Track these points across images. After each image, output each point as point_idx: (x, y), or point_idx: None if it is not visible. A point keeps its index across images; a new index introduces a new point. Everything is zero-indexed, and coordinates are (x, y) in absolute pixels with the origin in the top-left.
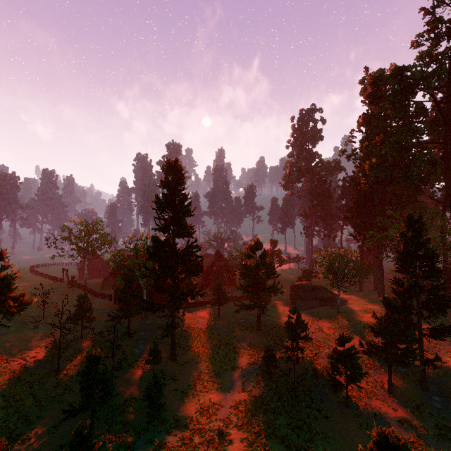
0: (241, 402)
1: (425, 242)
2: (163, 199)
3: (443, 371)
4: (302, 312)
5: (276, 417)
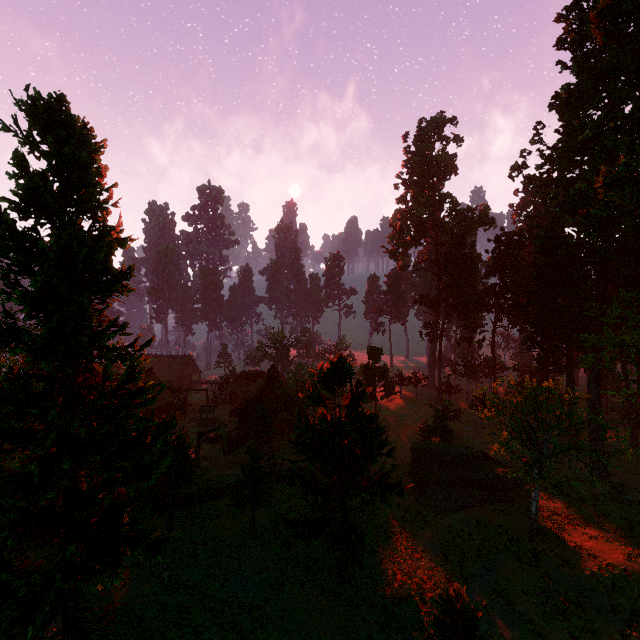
0: None
1: None
2: None
3: None
4: (443, 518)
5: None
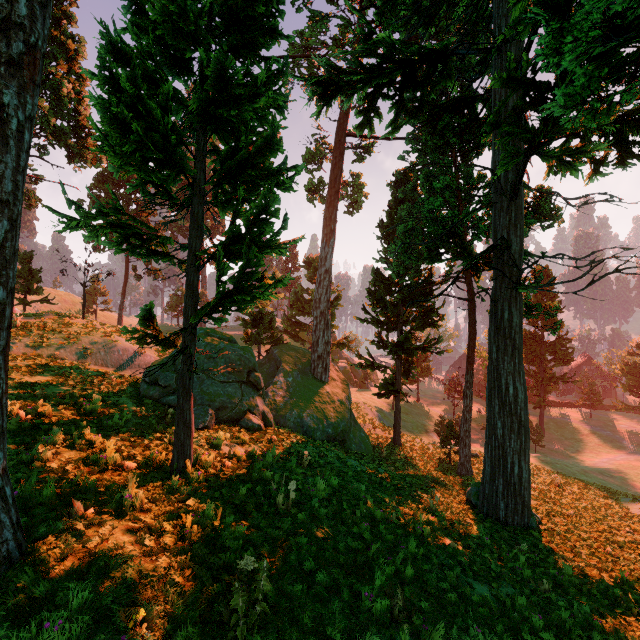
0: (618, 463)
1: None
2: (533, 299)
3: None
4: None
5: None
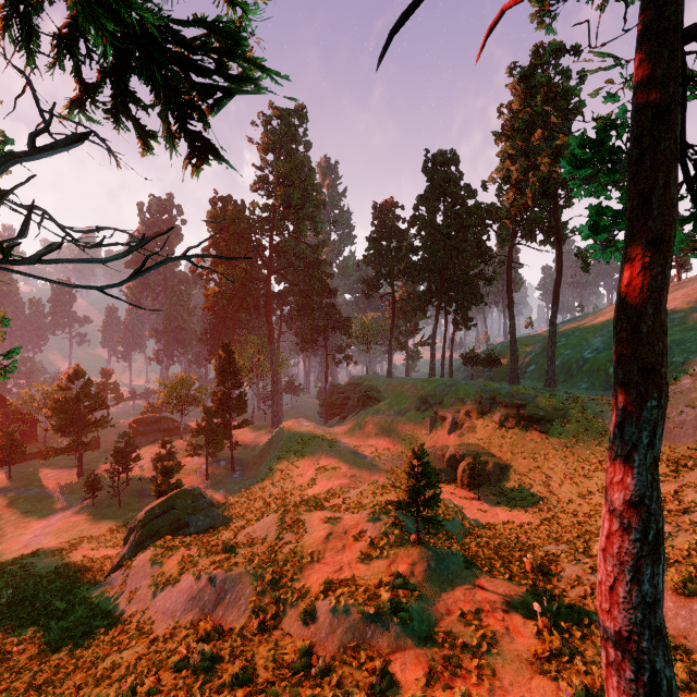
0: (56, 529)
1: (233, 361)
2: None
3: (250, 457)
4: (143, 448)
5: (99, 522)
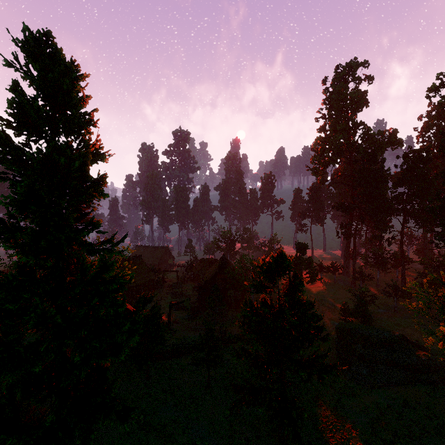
0: None
1: None
2: None
3: None
4: (369, 392)
5: None
